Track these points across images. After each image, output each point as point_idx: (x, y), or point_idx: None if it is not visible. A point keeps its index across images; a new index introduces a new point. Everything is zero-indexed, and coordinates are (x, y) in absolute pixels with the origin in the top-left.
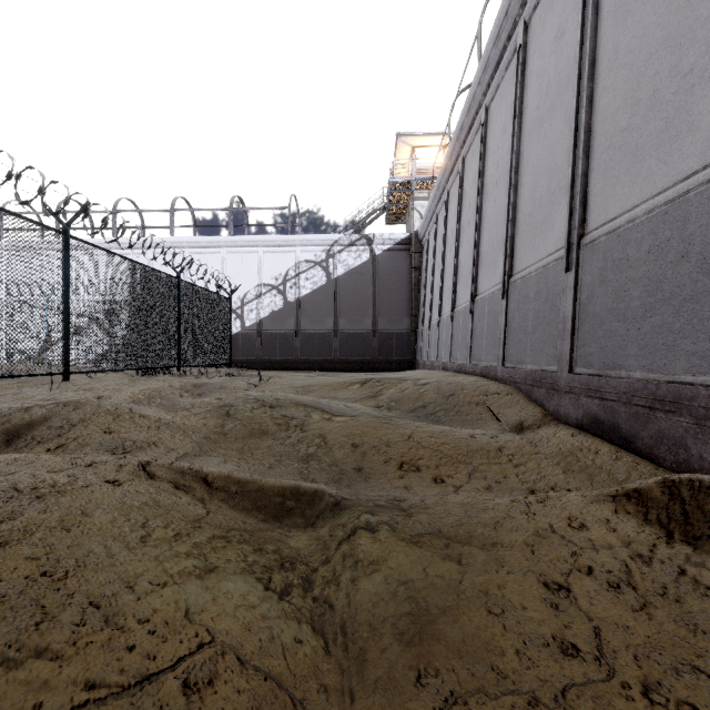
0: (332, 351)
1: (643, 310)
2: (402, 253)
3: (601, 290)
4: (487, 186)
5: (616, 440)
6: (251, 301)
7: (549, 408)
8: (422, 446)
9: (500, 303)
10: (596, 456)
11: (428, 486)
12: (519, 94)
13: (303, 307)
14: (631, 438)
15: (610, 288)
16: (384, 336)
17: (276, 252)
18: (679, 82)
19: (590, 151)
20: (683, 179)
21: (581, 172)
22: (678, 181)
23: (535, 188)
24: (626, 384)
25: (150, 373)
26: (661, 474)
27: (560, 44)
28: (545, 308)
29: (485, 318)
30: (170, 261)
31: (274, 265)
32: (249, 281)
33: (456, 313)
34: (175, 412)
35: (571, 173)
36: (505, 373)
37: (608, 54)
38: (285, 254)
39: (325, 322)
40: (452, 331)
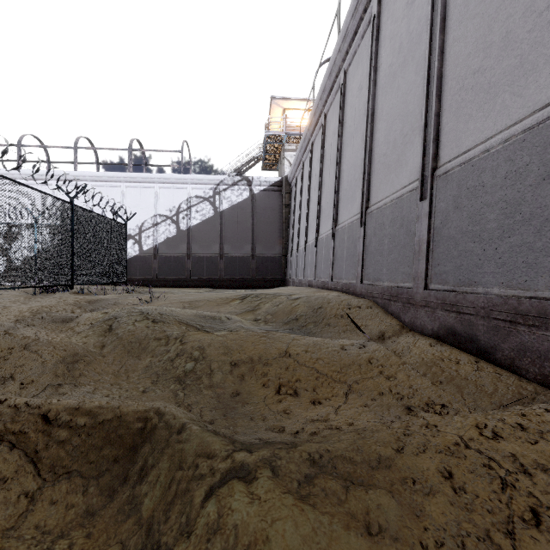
0: (218, 271)
1: (501, 231)
2: (275, 193)
3: (456, 214)
4: (346, 135)
5: (473, 351)
6: (148, 228)
7: (405, 320)
8: (298, 360)
9: (359, 230)
10: (458, 366)
11: (307, 405)
12: (374, 56)
13: (193, 235)
14: (490, 349)
15: (465, 213)
16: (261, 259)
17: (170, 188)
18: (534, 20)
19: (442, 95)
20: (541, 108)
21: (435, 113)
22: (535, 110)
23: (389, 132)
24: (484, 299)
25: (48, 291)
26: (527, 385)
27: (412, 9)
28: (400, 233)
29: (345, 244)
30: (61, 186)
31: (169, 199)
32: (146, 211)
33: (320, 240)
34: (59, 329)
35: (425, 115)
36: (363, 289)
37: (458, 9)
38: (178, 190)
39: (212, 247)
40: (316, 254)
